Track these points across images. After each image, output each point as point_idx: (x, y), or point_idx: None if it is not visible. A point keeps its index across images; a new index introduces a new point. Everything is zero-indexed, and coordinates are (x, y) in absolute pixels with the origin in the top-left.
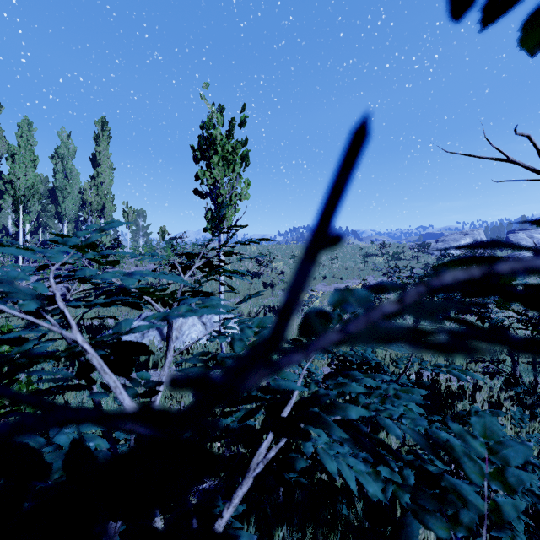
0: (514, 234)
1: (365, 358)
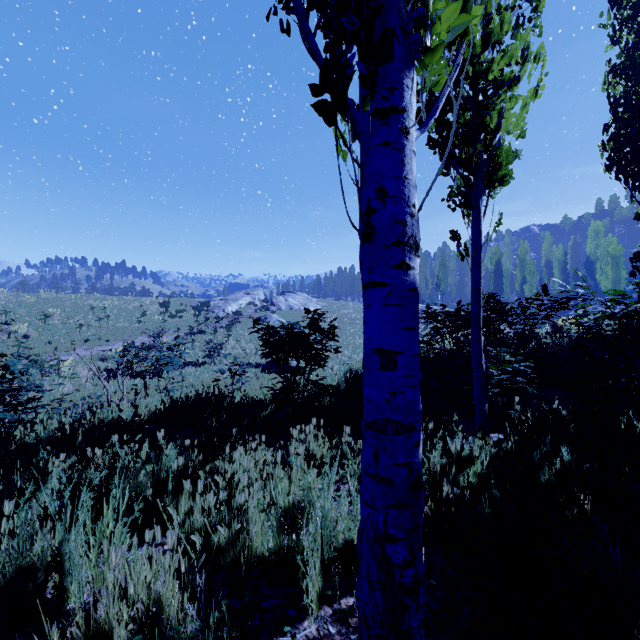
0: (277, 297)
1: (38, 385)
